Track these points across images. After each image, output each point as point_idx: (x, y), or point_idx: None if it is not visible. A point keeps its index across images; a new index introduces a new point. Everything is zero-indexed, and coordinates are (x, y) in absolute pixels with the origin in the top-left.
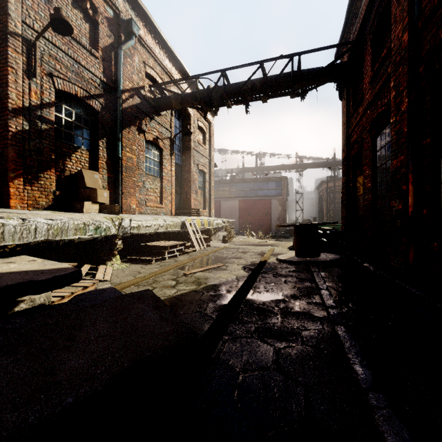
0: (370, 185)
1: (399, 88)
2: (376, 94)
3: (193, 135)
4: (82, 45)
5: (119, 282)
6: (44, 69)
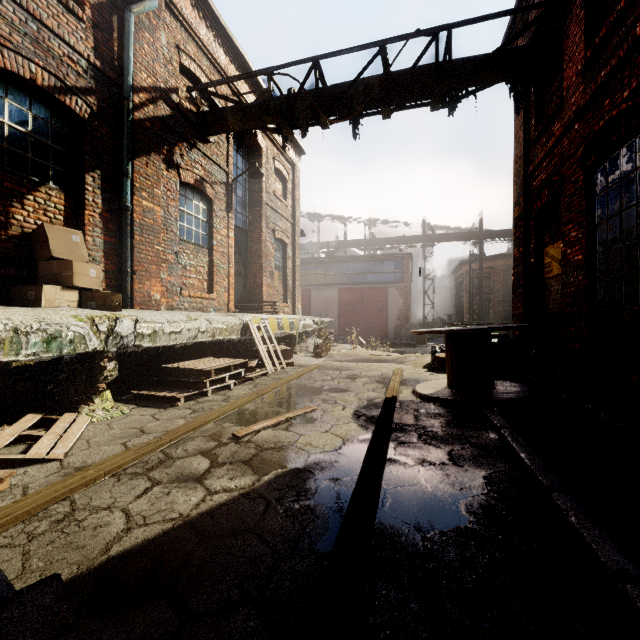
0: (581, 257)
1: None
2: (599, 89)
3: (266, 181)
4: None
5: (80, 462)
6: None
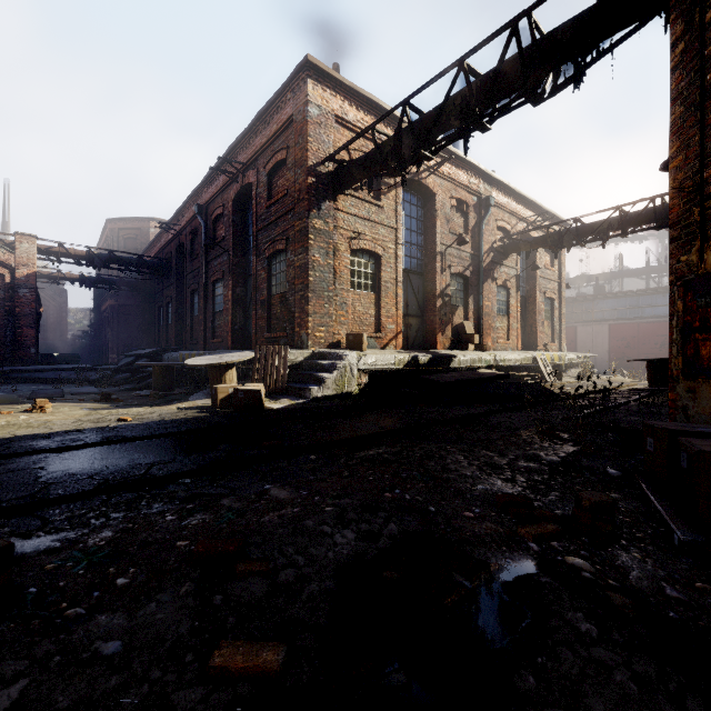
0: None
1: None
2: None
3: (539, 261)
4: None
5: None
6: (447, 264)
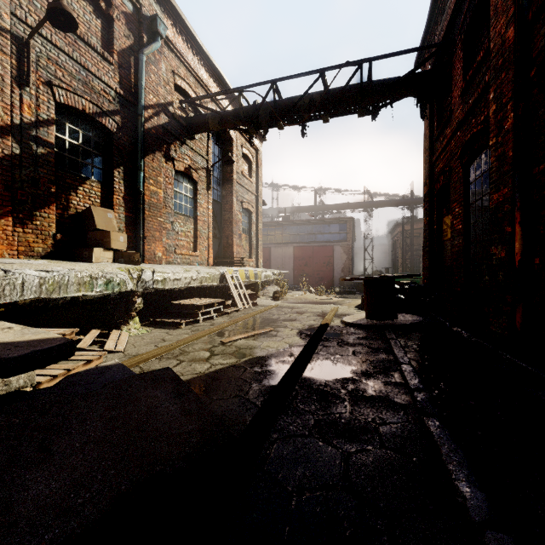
0: (461, 227)
1: (501, 99)
2: (469, 111)
3: (236, 164)
4: (92, 46)
5: (135, 353)
6: (41, 76)
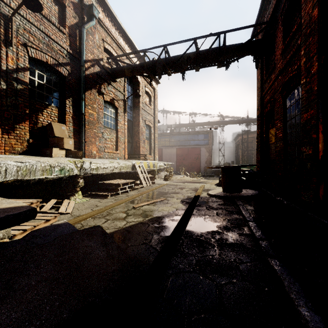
0: (281, 135)
1: (309, 54)
2: (287, 63)
3: (142, 97)
4: (52, 22)
5: (78, 214)
6: (19, 40)
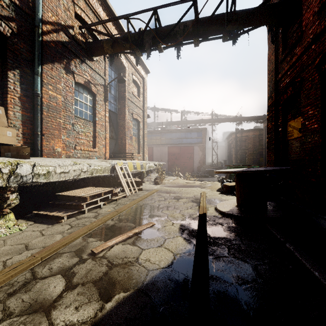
0: (317, 126)
1: None
2: None
3: (128, 86)
4: None
5: None
6: None
